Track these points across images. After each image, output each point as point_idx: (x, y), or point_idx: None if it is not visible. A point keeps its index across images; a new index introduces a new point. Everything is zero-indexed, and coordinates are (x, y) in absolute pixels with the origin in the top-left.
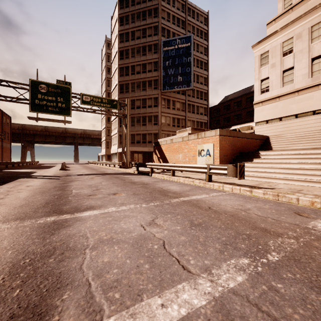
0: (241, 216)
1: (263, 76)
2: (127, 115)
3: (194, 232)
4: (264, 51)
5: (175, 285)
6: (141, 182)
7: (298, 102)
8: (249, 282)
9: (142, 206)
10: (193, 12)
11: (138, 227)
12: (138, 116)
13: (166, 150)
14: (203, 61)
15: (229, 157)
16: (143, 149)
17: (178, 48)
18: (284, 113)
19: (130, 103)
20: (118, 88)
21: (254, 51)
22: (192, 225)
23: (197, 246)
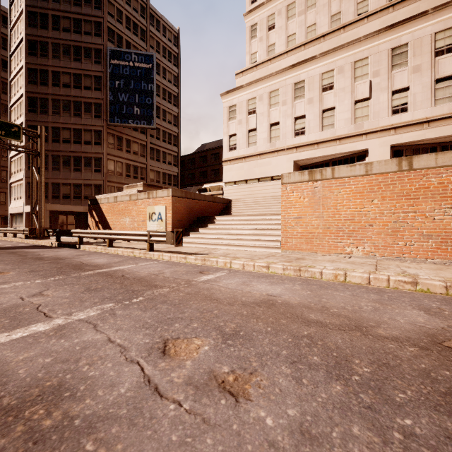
0: (147, 279)
1: (231, 132)
2: (41, 152)
3: (82, 295)
4: (232, 104)
5: (29, 325)
6: (53, 257)
7: (260, 166)
8: (99, 314)
9: (35, 282)
10: (158, 23)
11: (15, 299)
12: (66, 155)
13: (108, 212)
14: (172, 93)
15: (185, 222)
16: (75, 208)
17: (134, 67)
18: (249, 175)
19: (51, 132)
20: (24, 101)
21: (223, 101)
22: (85, 291)
23: (76, 303)
